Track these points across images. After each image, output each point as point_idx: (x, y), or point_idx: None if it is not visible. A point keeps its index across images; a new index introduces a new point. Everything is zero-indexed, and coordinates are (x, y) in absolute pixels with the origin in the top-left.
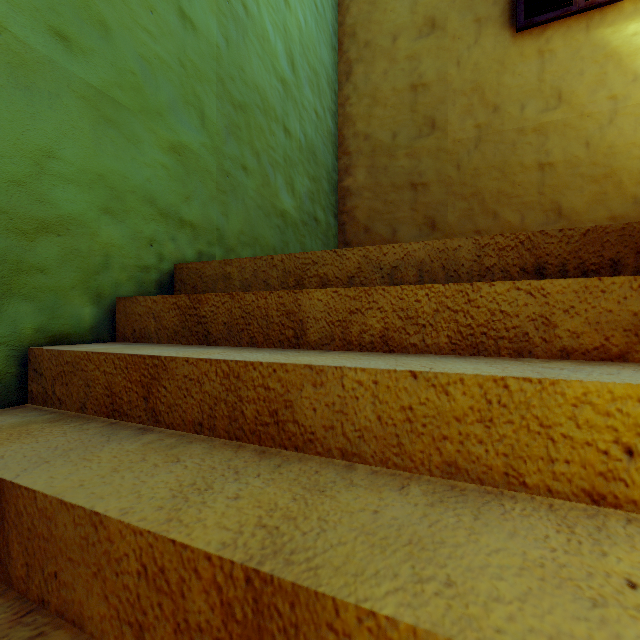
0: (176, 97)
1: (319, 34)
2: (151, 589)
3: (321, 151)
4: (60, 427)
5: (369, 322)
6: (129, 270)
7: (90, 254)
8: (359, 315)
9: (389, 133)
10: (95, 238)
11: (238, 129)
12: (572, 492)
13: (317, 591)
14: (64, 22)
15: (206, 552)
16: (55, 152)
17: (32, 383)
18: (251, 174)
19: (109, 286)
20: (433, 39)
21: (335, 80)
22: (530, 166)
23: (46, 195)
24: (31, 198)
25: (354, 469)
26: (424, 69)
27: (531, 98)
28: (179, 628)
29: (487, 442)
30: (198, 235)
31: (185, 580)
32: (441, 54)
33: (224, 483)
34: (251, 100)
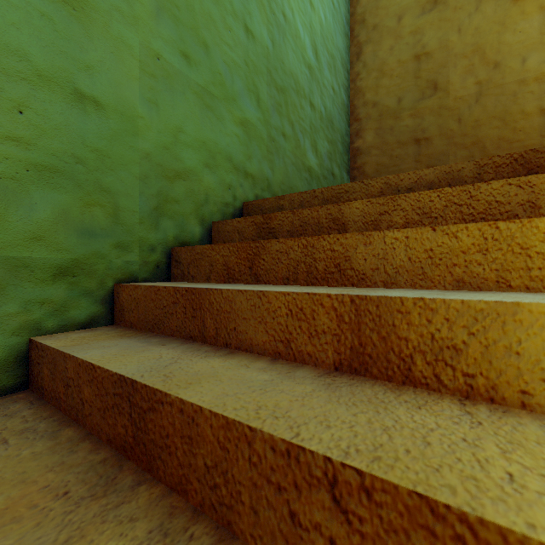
0: (243, 87)
1: (335, 26)
2: (294, 320)
3: (337, 119)
4: (203, 284)
5: (394, 219)
6: (218, 205)
7: (199, 193)
8: (386, 215)
9: (395, 99)
10: (201, 183)
11: (280, 106)
12: (543, 287)
13: (391, 296)
14: (186, 47)
15: (327, 294)
16: (182, 128)
17: (174, 269)
18: (288, 139)
19: (208, 214)
20: (435, 13)
21: (347, 61)
22: (531, 112)
23: (178, 155)
24: (172, 157)
25: (393, 289)
26: (427, 40)
27: (532, 51)
28: (311, 335)
29: (484, 264)
30: (255, 183)
31: (315, 311)
32: (443, 25)
33: (318, 289)
34: (288, 84)
